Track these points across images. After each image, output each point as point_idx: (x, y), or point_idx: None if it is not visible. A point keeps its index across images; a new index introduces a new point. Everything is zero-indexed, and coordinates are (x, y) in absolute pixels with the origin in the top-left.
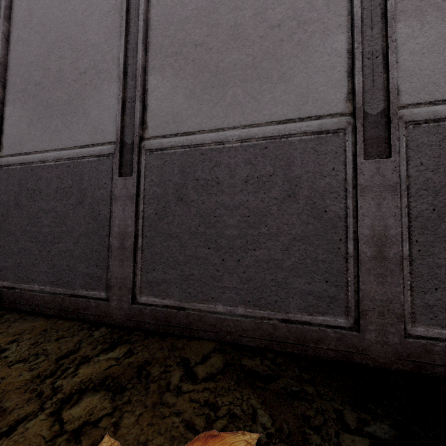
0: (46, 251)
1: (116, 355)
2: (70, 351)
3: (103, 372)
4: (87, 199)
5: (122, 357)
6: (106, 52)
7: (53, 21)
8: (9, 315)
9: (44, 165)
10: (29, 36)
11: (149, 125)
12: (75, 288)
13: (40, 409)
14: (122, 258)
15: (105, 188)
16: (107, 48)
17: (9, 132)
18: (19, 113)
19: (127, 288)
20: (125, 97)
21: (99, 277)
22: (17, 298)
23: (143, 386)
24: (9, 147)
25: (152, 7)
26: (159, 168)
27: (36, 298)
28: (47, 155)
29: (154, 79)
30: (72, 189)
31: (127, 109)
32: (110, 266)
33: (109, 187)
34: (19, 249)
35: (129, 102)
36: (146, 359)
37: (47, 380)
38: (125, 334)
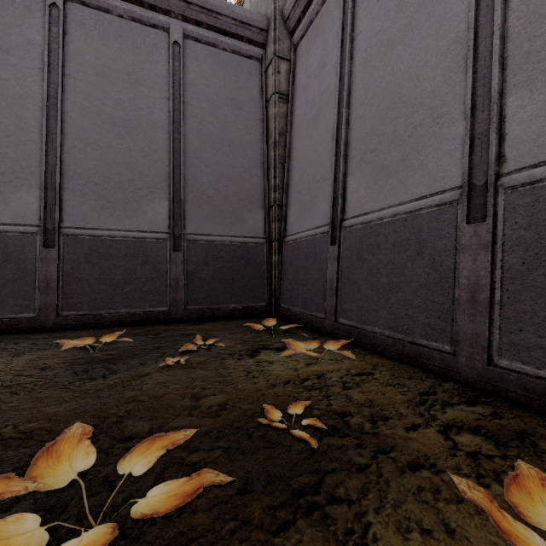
0: (384, 299)
1: (480, 411)
2: (427, 391)
3: (473, 420)
4: (426, 250)
5: (489, 415)
6: (446, 94)
7: (386, 88)
8: (358, 349)
9: (382, 222)
10: (365, 112)
11: (508, 157)
12: (414, 336)
13: (427, 424)
14: (472, 312)
15: (448, 238)
16: (446, 89)
17: (350, 198)
18: (358, 181)
19: (481, 346)
20: (472, 135)
21: (441, 329)
22: (361, 336)
23: (533, 451)
24: (350, 211)
25: (511, 12)
26: (528, 206)
27: (378, 339)
28: (383, 213)
29: (516, 99)
30: (409, 241)
31: (475, 147)
32: (457, 319)
33: (453, 236)
34: (361, 296)
35: (478, 138)
36: (524, 429)
37: (420, 406)
38: (481, 395)
